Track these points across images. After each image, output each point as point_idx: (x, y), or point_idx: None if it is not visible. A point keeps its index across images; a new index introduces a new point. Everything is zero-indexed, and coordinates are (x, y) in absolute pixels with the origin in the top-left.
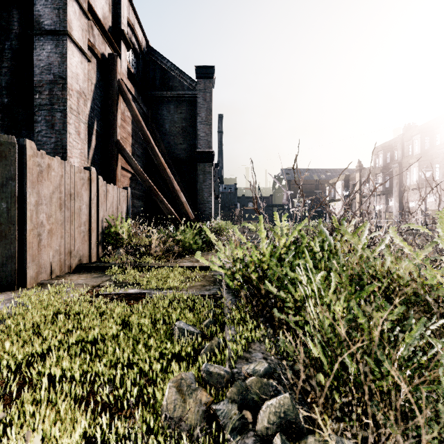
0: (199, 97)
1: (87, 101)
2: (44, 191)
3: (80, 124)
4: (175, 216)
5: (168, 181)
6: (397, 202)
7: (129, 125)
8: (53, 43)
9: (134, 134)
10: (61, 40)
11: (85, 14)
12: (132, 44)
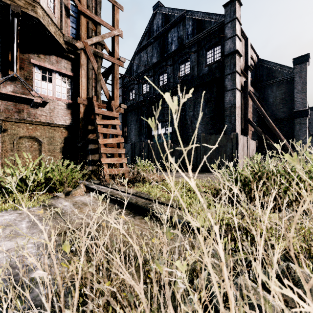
0: (295, 77)
1: (240, 108)
2: (239, 146)
3: (238, 118)
4: (281, 152)
5: (276, 135)
6: None
7: (251, 108)
8: (231, 93)
9: (253, 111)
10: (234, 91)
11: (240, 75)
12: (250, 65)
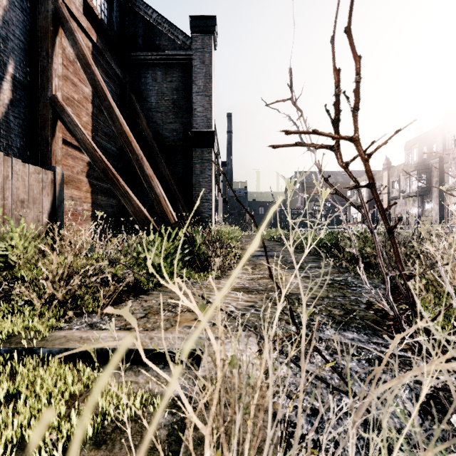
0: (195, 59)
1: None
2: None
3: None
4: (146, 218)
5: (134, 161)
6: (436, 205)
7: (86, 84)
8: None
9: (97, 100)
10: None
11: None
12: None
